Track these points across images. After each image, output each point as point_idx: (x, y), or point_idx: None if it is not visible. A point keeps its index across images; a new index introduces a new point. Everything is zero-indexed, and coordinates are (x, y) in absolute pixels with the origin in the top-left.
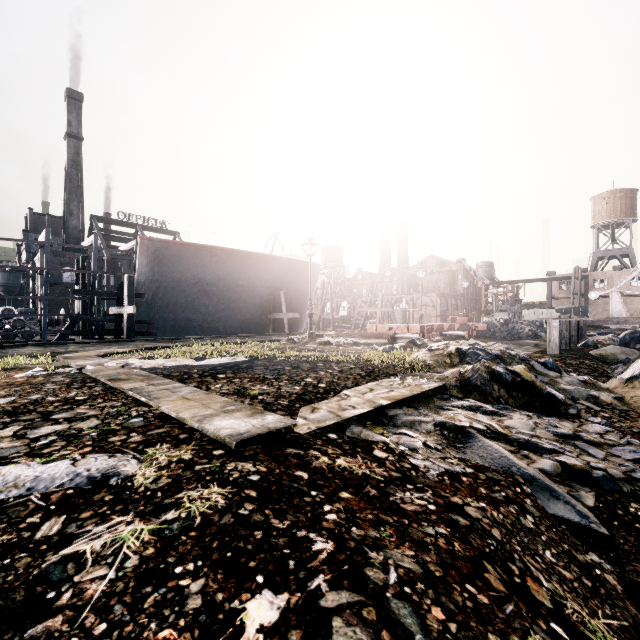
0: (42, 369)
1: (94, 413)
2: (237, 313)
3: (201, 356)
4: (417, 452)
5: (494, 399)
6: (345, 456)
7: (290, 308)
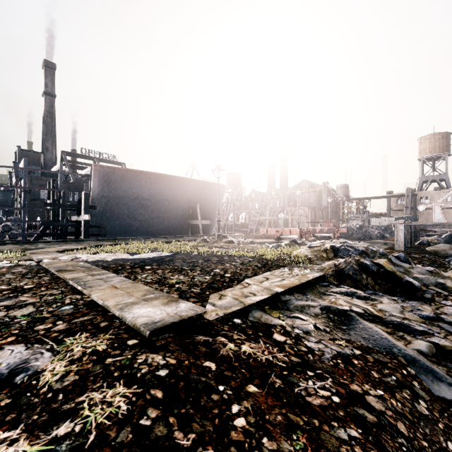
0: (9, 262)
1: (33, 301)
2: (165, 220)
3: (135, 252)
4: (310, 335)
5: (363, 286)
6: (249, 341)
7: (204, 217)
